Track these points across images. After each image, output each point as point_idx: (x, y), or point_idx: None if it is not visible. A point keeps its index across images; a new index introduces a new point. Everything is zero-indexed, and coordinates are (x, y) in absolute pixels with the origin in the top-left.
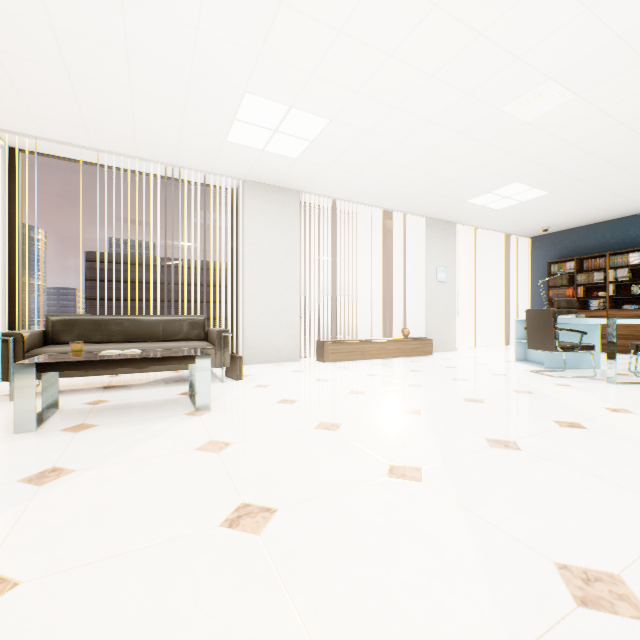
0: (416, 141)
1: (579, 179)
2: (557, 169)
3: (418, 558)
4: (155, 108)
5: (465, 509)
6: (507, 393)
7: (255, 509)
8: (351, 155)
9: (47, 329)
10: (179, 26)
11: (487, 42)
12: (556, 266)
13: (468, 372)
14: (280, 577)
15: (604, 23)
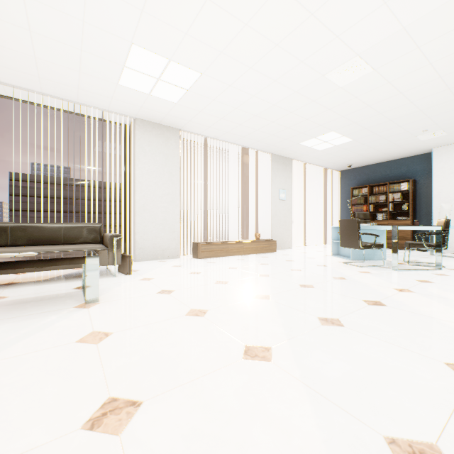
0: (265, 95)
1: (372, 131)
2: (359, 123)
3: (270, 447)
4: (54, 50)
5: (307, 386)
6: (329, 279)
7: (121, 404)
8: (218, 103)
9: None
10: None
11: (316, 21)
12: (356, 190)
13: (301, 264)
14: None
15: (395, 16)
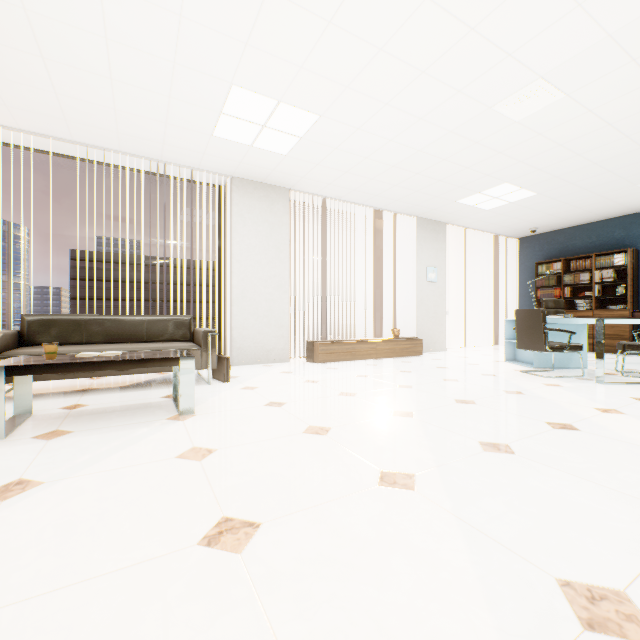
0: (407, 139)
1: (567, 180)
2: (546, 170)
3: (412, 577)
4: (138, 99)
5: (460, 520)
6: (498, 394)
7: (237, 524)
8: (341, 152)
9: (22, 330)
10: (161, 12)
11: (479, 38)
12: (544, 267)
13: (458, 372)
14: (262, 604)
15: (595, 21)
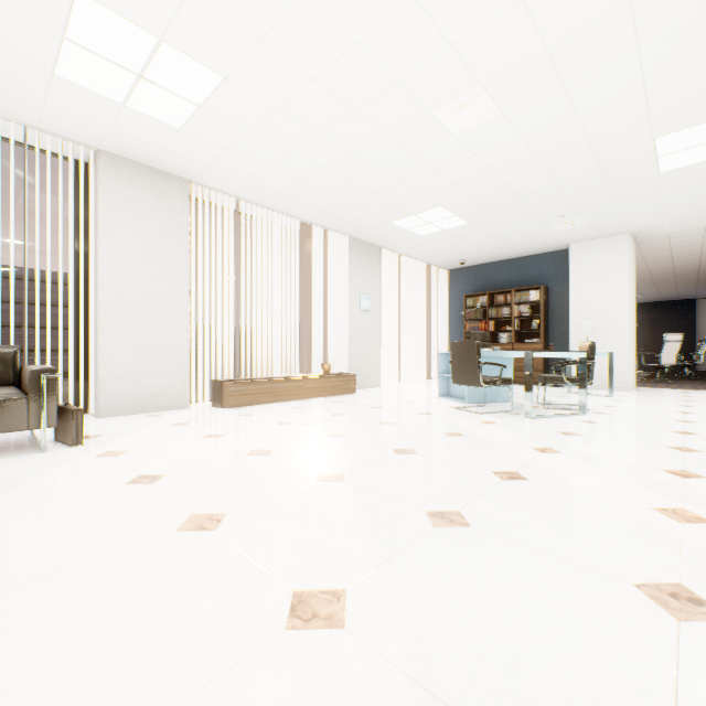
0: (338, 135)
1: (495, 212)
2: (478, 197)
3: None
4: None
5: (417, 685)
6: (439, 437)
7: None
8: (257, 139)
9: None
10: None
11: (421, 12)
12: (471, 300)
13: (395, 412)
14: None
15: (536, 26)
